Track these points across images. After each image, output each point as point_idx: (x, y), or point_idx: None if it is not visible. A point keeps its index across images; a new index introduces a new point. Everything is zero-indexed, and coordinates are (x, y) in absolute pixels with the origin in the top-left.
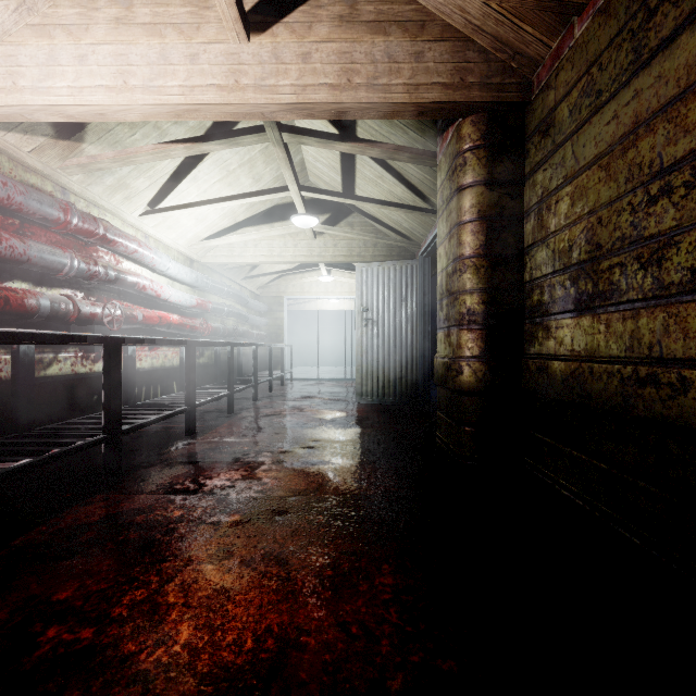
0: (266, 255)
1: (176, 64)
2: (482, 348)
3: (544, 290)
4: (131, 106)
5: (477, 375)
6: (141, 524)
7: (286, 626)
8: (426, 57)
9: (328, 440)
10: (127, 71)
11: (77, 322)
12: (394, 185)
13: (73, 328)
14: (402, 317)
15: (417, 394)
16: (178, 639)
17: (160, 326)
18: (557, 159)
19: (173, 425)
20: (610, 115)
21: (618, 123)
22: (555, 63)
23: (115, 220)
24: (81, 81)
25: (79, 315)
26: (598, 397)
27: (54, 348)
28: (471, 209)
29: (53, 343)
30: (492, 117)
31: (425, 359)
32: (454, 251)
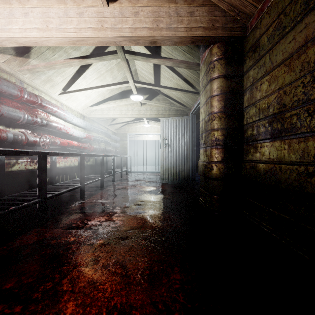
0: (119, 114)
1: (72, 17)
2: (222, 157)
3: (254, 129)
4: (50, 38)
5: (220, 170)
6: (54, 245)
7: (124, 304)
8: (195, 14)
9: (147, 201)
10: (48, 20)
11: (27, 145)
12: (178, 80)
13: (25, 148)
14: (182, 142)
15: (189, 178)
16: (66, 313)
17: (68, 147)
18: (261, 63)
19: (74, 194)
20: (291, 38)
21: (295, 41)
22: (260, 15)
23: (47, 96)
24: (25, 25)
25: (28, 141)
26: (284, 182)
27: (16, 157)
28: (217, 89)
29: (11, 154)
30: (227, 44)
31: (193, 162)
32: (208, 110)
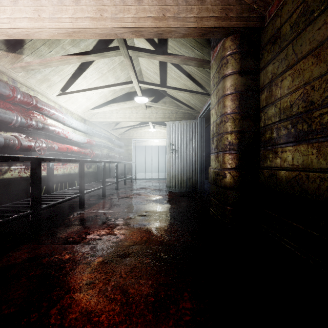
0: (122, 117)
1: (67, 5)
2: (237, 163)
3: (273, 131)
4: (42, 29)
5: (234, 178)
6: (45, 264)
7: None
8: (207, 2)
9: (153, 211)
10: (40, 9)
11: (20, 150)
12: (186, 81)
13: (19, 153)
14: (190, 148)
15: (197, 186)
16: None
17: (67, 152)
18: (282, 56)
19: (73, 203)
20: (321, 23)
21: (326, 27)
22: (280, 2)
23: (43, 98)
24: (14, 14)
25: (21, 146)
26: (313, 192)
27: (8, 163)
28: (231, 87)
29: None
30: (242, 36)
31: (202, 169)
32: (220, 111)
